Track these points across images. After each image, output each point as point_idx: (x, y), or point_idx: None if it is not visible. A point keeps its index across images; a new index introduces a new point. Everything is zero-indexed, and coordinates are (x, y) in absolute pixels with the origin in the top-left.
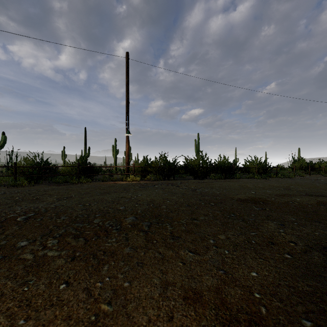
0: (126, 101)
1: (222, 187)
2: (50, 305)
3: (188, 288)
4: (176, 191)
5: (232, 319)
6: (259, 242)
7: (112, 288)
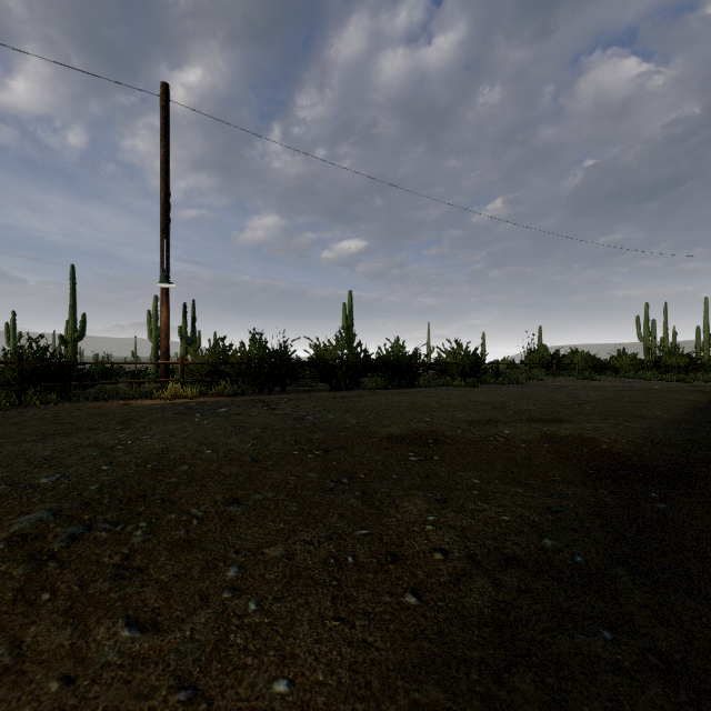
0: (162, 204)
1: (372, 408)
2: None
3: None
4: (253, 423)
5: None
6: (365, 558)
7: None
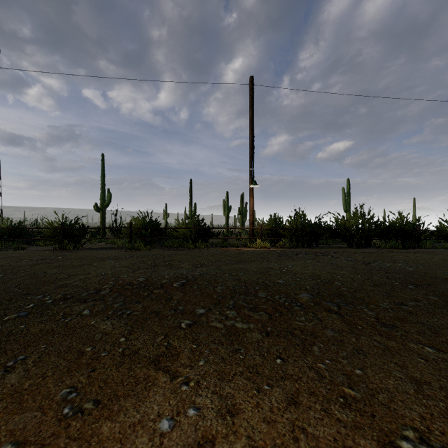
0: (250, 142)
1: (412, 261)
2: (281, 378)
3: None
4: (339, 264)
5: None
6: None
7: (341, 372)
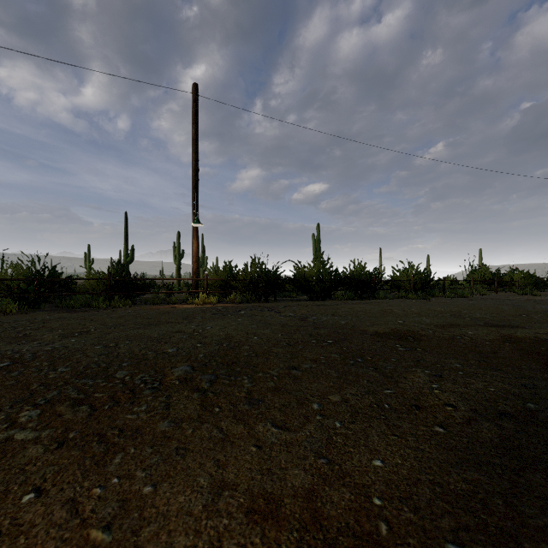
0: (193, 168)
1: (352, 313)
2: None
3: (259, 492)
4: (272, 321)
5: (327, 547)
6: (396, 406)
7: (119, 497)
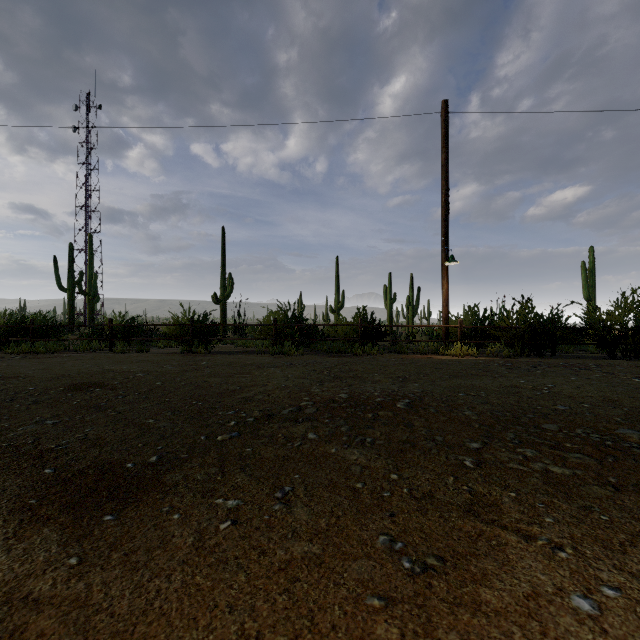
0: (443, 198)
1: None
2: None
3: None
4: (633, 384)
5: None
6: None
7: None
